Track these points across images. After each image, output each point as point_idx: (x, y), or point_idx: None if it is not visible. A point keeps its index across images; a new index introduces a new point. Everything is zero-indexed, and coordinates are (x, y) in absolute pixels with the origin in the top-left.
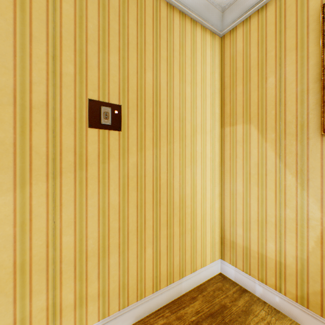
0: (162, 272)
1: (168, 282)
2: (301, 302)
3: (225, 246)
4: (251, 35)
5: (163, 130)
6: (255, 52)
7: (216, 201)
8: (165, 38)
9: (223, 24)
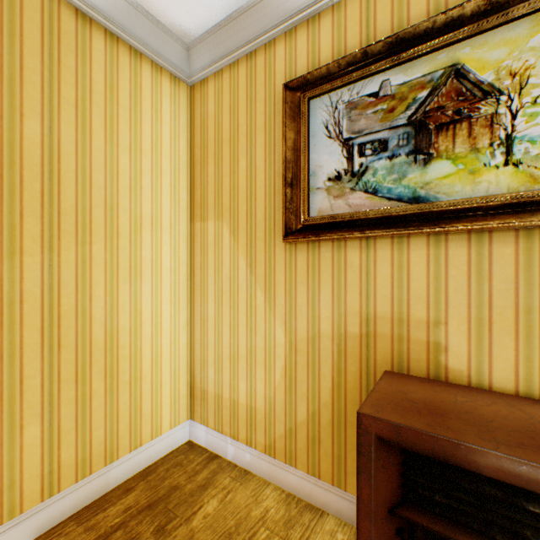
0: (66, 462)
1: (81, 476)
2: (269, 453)
3: (196, 398)
4: (223, 97)
5: (69, 222)
6: (228, 122)
7: (181, 333)
8: (72, 68)
9: (191, 68)
